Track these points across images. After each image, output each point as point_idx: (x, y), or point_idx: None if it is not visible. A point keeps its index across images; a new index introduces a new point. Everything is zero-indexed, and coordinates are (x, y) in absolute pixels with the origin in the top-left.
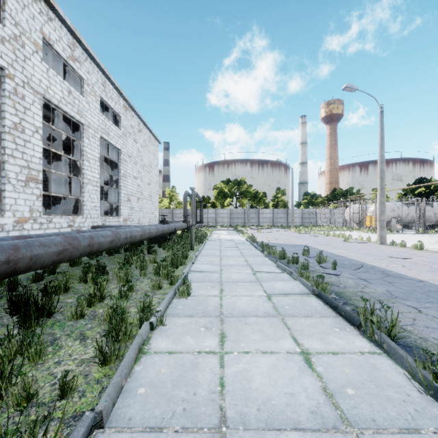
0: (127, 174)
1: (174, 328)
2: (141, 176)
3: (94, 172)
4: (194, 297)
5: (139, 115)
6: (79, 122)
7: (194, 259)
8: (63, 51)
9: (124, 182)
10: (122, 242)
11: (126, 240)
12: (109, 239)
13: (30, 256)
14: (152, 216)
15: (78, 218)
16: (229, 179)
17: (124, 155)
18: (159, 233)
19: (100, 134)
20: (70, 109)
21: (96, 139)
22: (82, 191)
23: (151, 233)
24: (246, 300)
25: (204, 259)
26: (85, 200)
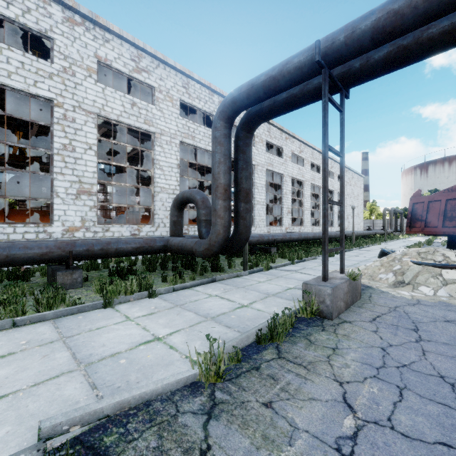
0: (347, 205)
1: (376, 246)
2: (353, 203)
3: (336, 208)
4: (381, 245)
5: (352, 170)
6: (332, 190)
7: (384, 242)
8: (329, 168)
9: (346, 209)
10: (358, 235)
11: (359, 234)
12: (356, 233)
13: (348, 234)
14: (359, 226)
15: (332, 228)
16: (436, 190)
17: (345, 196)
18: (368, 234)
19: (338, 191)
20: (330, 187)
21: (337, 194)
22: (333, 217)
23: (365, 233)
24: (395, 246)
25: (389, 243)
26: (334, 220)
